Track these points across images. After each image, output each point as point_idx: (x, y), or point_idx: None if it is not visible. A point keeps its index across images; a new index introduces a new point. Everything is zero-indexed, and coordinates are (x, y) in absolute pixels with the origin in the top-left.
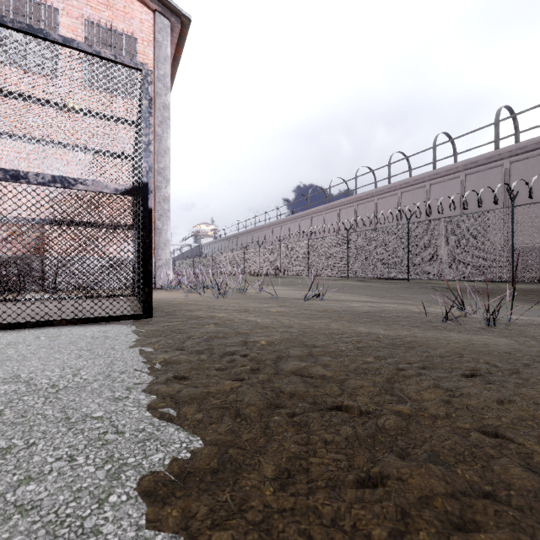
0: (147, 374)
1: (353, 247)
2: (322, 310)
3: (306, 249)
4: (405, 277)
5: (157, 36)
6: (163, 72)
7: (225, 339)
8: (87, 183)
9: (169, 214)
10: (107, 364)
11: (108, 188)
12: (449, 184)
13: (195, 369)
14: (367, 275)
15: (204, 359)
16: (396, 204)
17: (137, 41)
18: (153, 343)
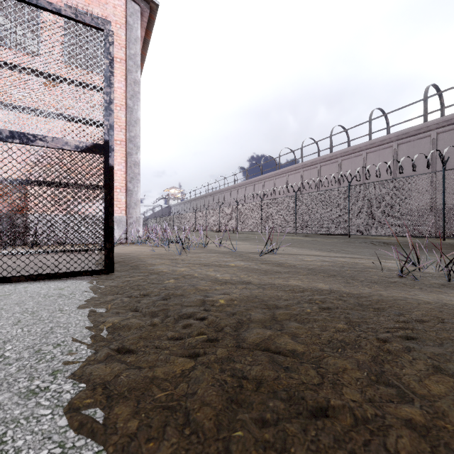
0: (87, 346)
1: (301, 207)
2: (278, 265)
3: (260, 209)
4: (346, 233)
5: (128, 20)
6: (134, 52)
7: (183, 297)
8: (47, 139)
9: (139, 177)
10: (44, 333)
11: (68, 145)
12: (383, 152)
13: (144, 338)
14: (313, 231)
15: (157, 324)
16: (336, 170)
17: (111, 24)
18: (107, 302)
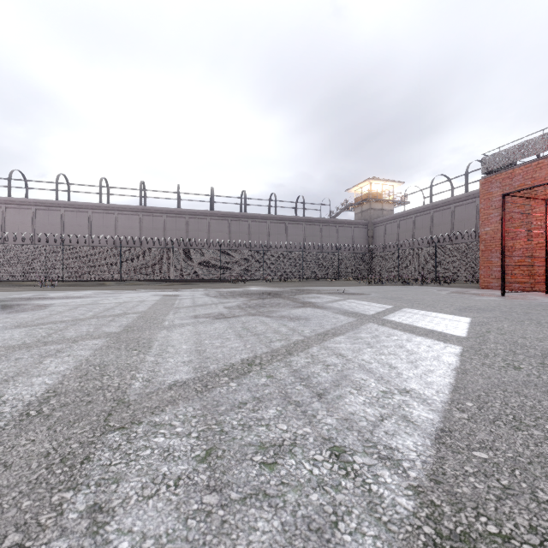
0: None
1: None
2: None
3: None
4: None
5: None
6: None
7: None
8: None
9: None
10: None
11: None
12: (23, 212)
13: None
14: None
15: None
16: None
17: None
18: None
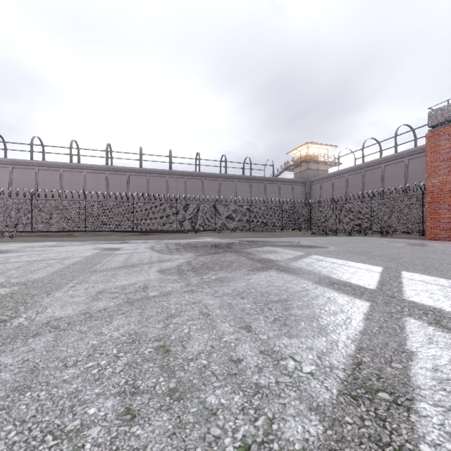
0: None
1: None
2: None
3: None
4: None
5: None
6: None
7: None
8: None
9: None
10: None
11: None
12: (1, 170)
13: None
14: None
15: None
16: None
17: None
18: None
